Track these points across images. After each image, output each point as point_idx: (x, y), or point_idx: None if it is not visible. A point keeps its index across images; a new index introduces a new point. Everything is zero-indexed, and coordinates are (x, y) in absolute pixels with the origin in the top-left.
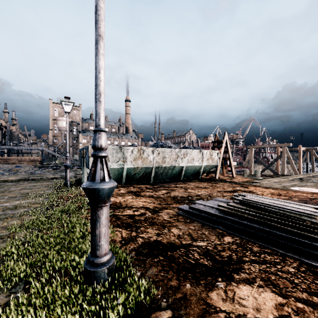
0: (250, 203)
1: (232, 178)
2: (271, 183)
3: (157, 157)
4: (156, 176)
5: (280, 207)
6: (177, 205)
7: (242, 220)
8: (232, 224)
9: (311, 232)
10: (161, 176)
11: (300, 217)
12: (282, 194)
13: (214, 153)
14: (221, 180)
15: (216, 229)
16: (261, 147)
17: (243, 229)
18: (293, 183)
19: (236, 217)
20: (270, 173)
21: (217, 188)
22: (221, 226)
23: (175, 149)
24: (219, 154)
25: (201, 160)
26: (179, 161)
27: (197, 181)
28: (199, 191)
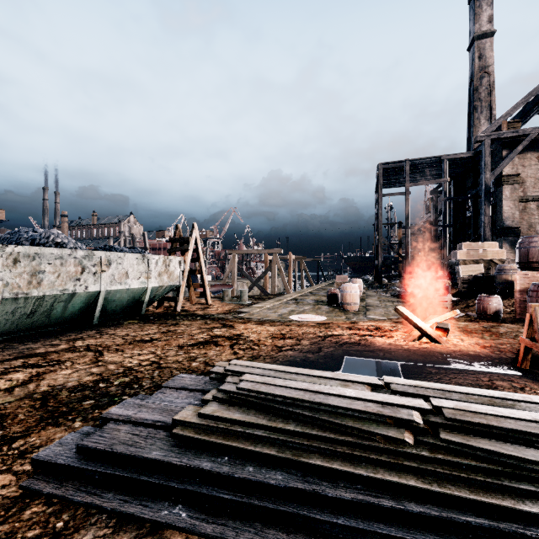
0: (255, 401)
1: (206, 306)
2: (264, 310)
3: (11, 272)
4: (11, 324)
5: (321, 403)
6: (43, 435)
7: (242, 467)
8: (216, 493)
9: (391, 466)
10: (30, 321)
11: (366, 429)
12: (286, 333)
13: (174, 261)
14: (187, 315)
15: (166, 533)
16: (247, 253)
17: (247, 505)
18: (290, 308)
19: (224, 457)
20: (257, 291)
21: (178, 336)
22: (181, 508)
23: (75, 250)
24: (184, 264)
25: (146, 276)
26: (86, 281)
27: (134, 322)
28: (136, 352)
